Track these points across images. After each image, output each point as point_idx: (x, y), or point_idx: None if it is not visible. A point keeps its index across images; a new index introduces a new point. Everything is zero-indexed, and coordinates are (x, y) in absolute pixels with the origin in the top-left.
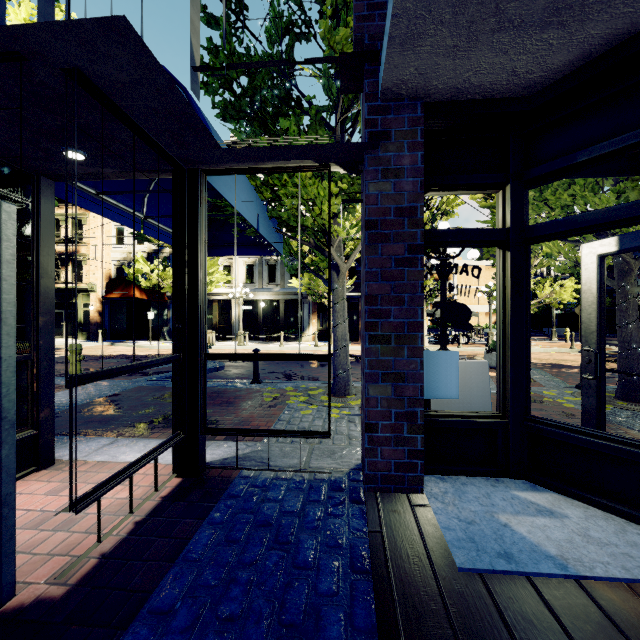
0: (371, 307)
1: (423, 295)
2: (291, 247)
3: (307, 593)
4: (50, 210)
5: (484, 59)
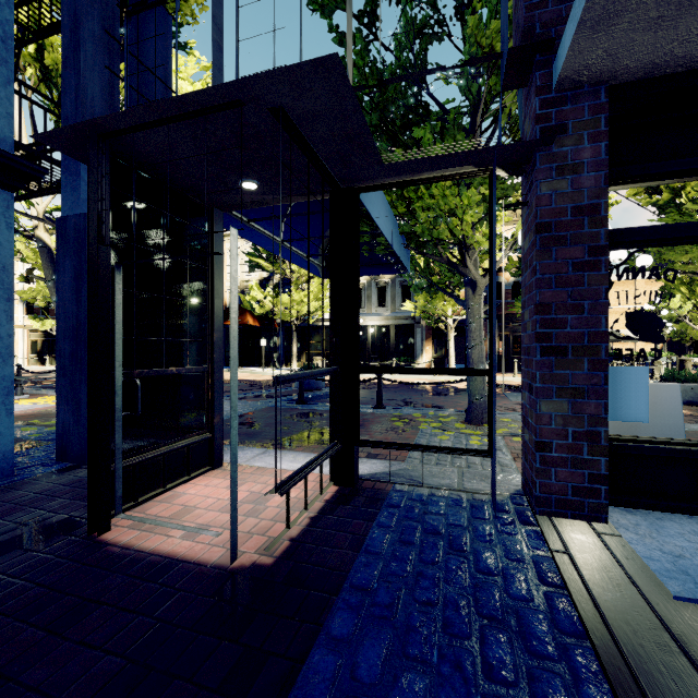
0: (543, 316)
1: (608, 302)
2: (417, 264)
3: (499, 595)
4: (220, 238)
5: (696, 25)
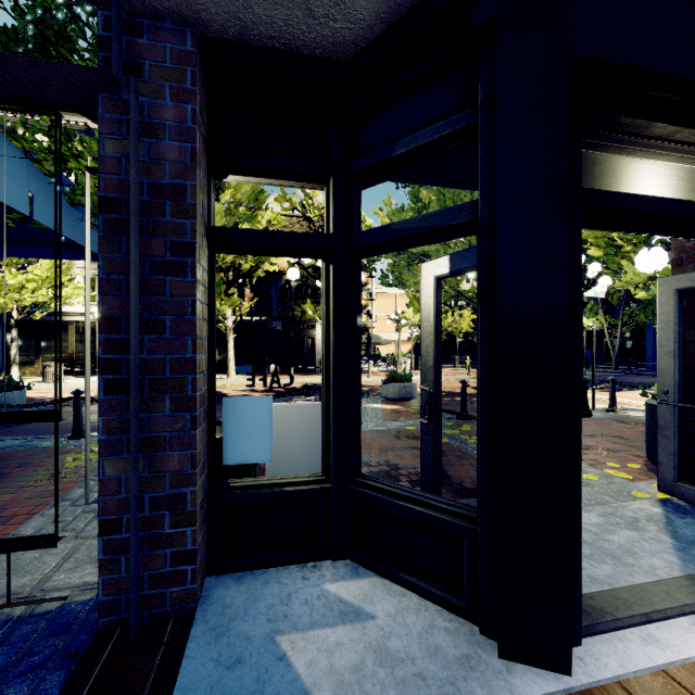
0: (109, 336)
1: (195, 319)
2: None
3: None
4: None
5: None
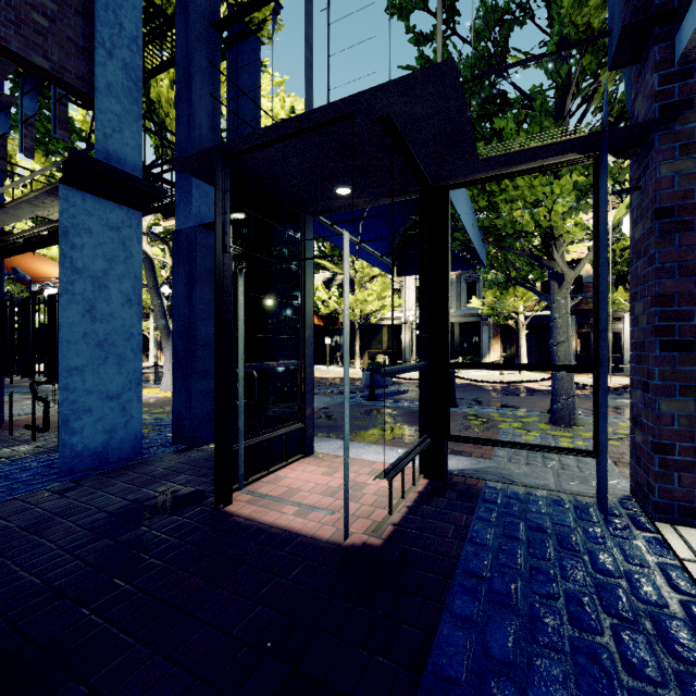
0: (663, 308)
1: None
2: (494, 259)
3: (626, 597)
4: (311, 242)
5: None
